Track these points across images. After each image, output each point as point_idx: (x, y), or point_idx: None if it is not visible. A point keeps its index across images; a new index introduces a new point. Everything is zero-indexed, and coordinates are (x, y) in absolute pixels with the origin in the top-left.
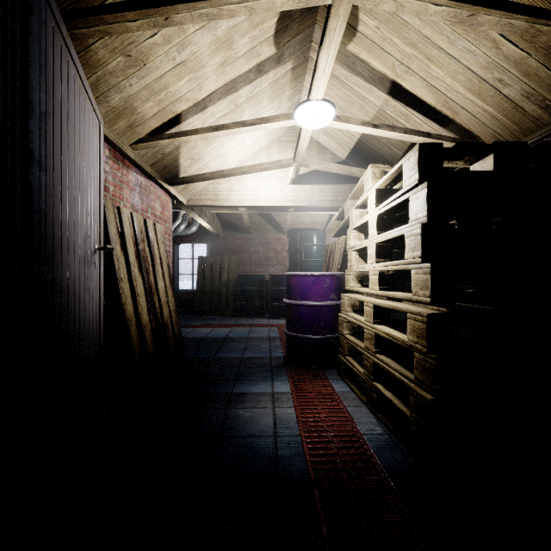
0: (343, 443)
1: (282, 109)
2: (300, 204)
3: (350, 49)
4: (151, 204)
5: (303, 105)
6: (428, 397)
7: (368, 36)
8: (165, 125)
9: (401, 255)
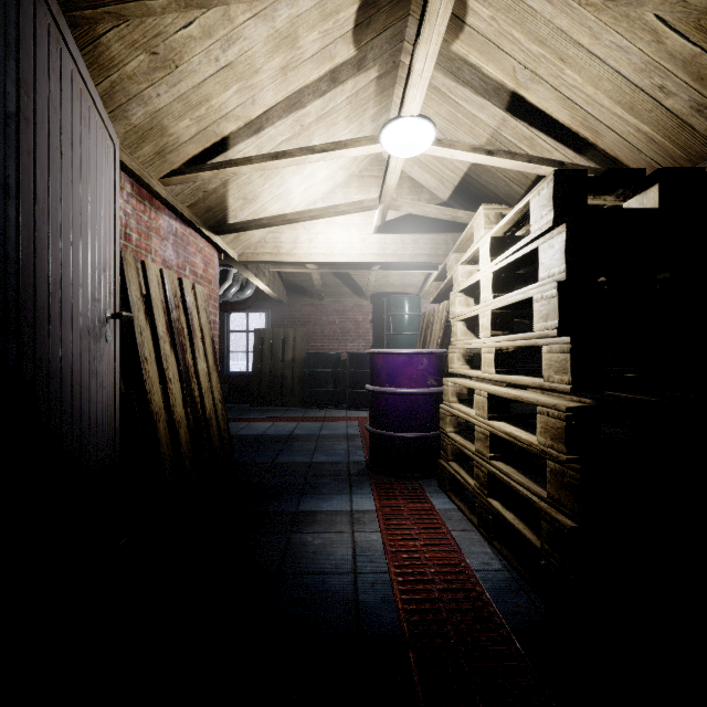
0: (447, 584)
1: (364, 134)
2: (387, 259)
3: (456, 49)
4: (191, 259)
5: (392, 123)
6: (567, 523)
7: (481, 31)
8: (207, 152)
9: (523, 326)
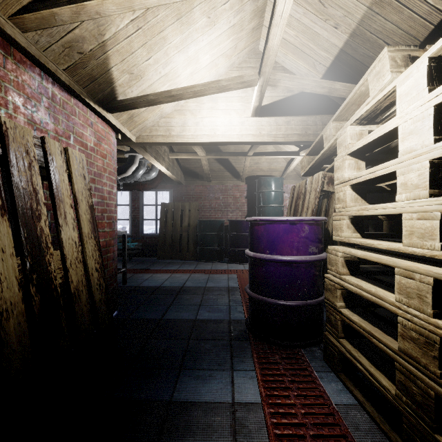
0: None
1: (244, 15)
2: (263, 139)
3: None
4: (77, 129)
5: None
6: None
7: None
8: None
9: None
